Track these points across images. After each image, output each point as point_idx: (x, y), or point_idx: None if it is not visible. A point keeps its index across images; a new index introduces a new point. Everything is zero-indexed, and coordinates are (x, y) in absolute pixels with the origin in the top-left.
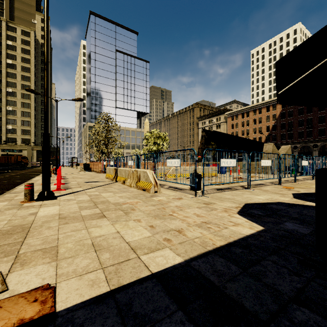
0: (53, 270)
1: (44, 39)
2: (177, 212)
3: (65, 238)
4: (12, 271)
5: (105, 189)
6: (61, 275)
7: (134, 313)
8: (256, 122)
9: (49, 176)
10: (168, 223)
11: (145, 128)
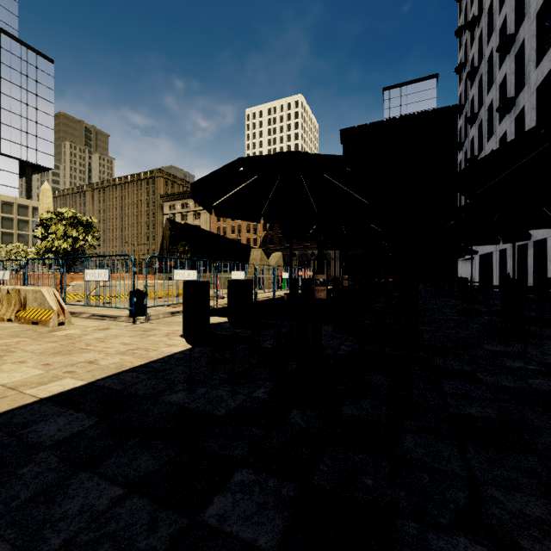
0: None
1: None
2: (94, 344)
3: None
4: None
5: None
6: None
7: (15, 423)
8: None
9: None
10: (76, 357)
11: (43, 201)
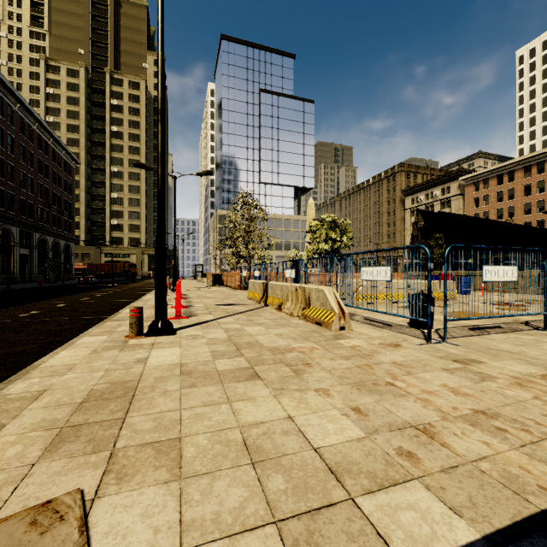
0: (175, 505)
1: (158, 71)
2: (401, 378)
3: (192, 420)
4: (100, 494)
5: (250, 319)
6: (190, 525)
7: None
8: (532, 190)
9: (164, 296)
10: (391, 404)
11: (309, 214)
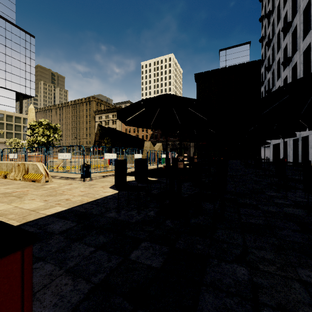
0: None
1: None
2: (66, 191)
3: None
4: None
5: None
6: None
7: (40, 224)
8: None
9: None
10: (59, 197)
11: (30, 115)
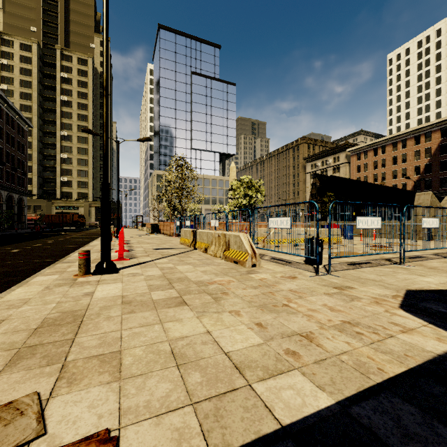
0: (115, 398)
1: (103, 55)
2: (294, 301)
3: (131, 337)
4: (54, 394)
5: (181, 260)
6: (127, 411)
7: None
8: (398, 161)
9: (109, 241)
10: (285, 319)
11: (231, 175)
